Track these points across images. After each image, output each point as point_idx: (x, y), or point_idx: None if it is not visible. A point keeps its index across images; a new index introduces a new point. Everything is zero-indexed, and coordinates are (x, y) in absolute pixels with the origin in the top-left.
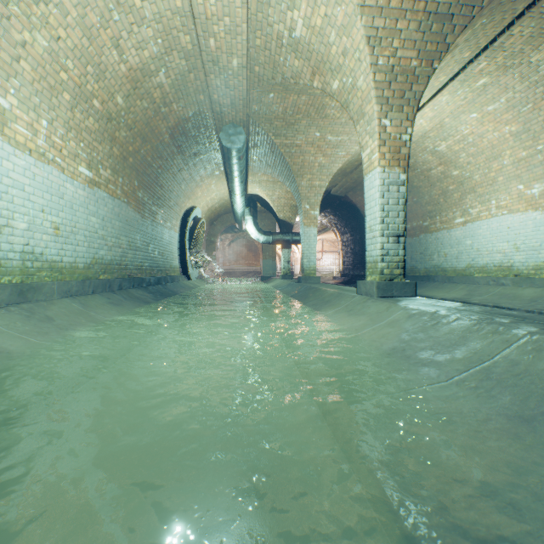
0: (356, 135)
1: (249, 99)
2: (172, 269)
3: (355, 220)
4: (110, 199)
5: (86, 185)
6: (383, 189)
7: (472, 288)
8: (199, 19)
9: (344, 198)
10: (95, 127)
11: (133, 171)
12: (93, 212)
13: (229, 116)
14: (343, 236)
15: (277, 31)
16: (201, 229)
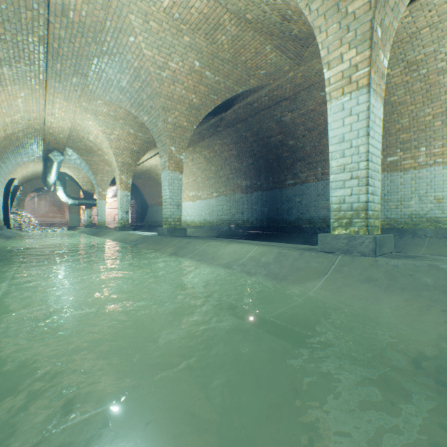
0: None
1: (67, 142)
2: (0, 221)
3: (137, 193)
4: None
5: None
6: (122, 197)
7: None
8: (47, 126)
9: None
10: None
11: None
12: None
13: (54, 145)
14: (131, 201)
15: (83, 135)
16: (19, 192)
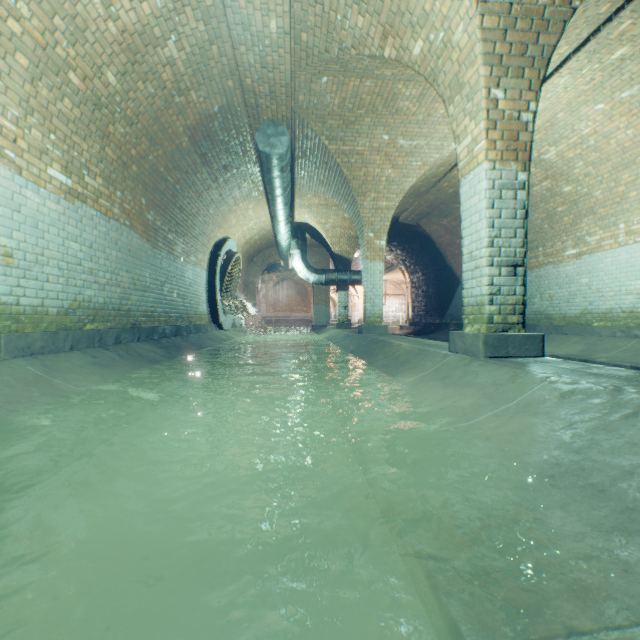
0: (437, 138)
1: (294, 85)
2: (197, 315)
3: (429, 255)
4: (102, 219)
5: (61, 196)
6: (493, 194)
7: (591, 341)
8: None
9: (415, 227)
10: (75, 113)
11: (138, 184)
12: (74, 235)
13: (267, 111)
14: (413, 276)
15: None
16: (237, 266)
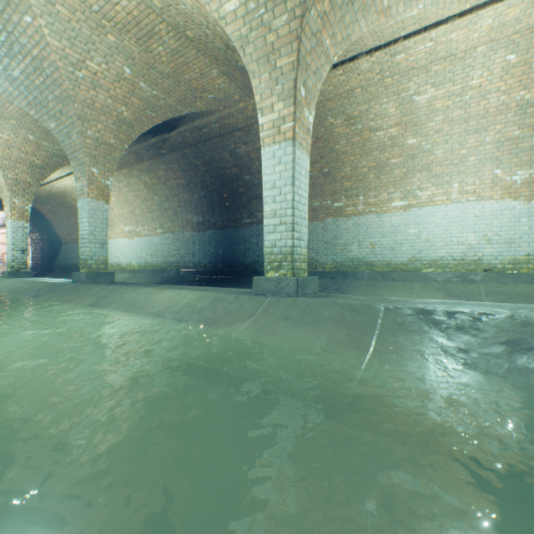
0: None
1: None
2: None
3: (43, 223)
4: None
5: None
6: (15, 229)
7: None
8: None
9: None
10: None
11: None
12: None
13: None
14: (34, 234)
15: None
16: None
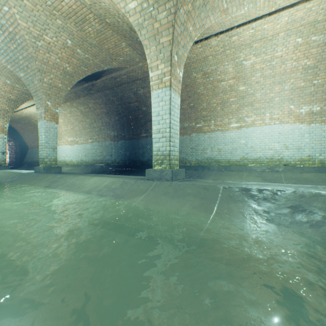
0: None
1: None
2: None
3: (16, 135)
4: None
5: None
6: None
7: None
8: None
9: None
10: None
11: None
12: None
13: None
14: (10, 142)
15: None
16: None
